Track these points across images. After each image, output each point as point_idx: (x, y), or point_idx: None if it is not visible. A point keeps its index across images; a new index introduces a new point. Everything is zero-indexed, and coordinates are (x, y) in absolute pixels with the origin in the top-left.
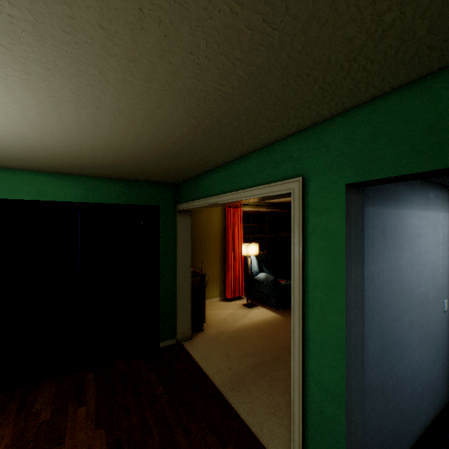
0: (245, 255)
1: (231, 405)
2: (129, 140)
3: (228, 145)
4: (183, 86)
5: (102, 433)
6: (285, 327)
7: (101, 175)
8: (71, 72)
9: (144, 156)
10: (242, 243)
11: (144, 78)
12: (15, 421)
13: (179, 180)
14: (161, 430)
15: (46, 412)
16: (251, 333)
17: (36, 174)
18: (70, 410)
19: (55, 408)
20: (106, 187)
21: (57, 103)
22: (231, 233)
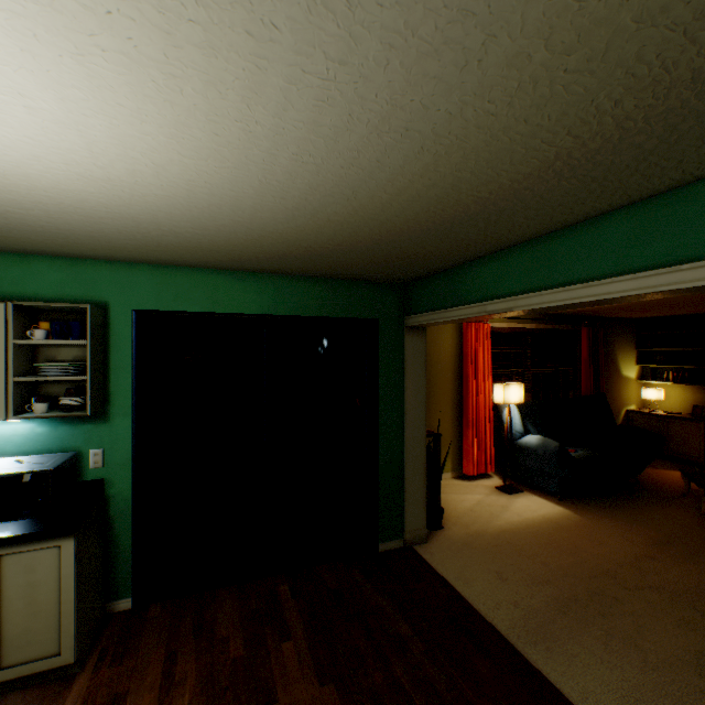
0: (500, 403)
1: (543, 675)
2: (401, 200)
3: (579, 197)
4: (632, 55)
5: (331, 693)
6: (590, 534)
7: (299, 270)
8: (427, 48)
9: (399, 232)
10: (490, 382)
11: (565, 44)
12: (196, 650)
13: (416, 276)
14: (430, 704)
15: (236, 643)
16: (530, 540)
17: (208, 272)
18: (271, 644)
19: (247, 637)
20: (302, 291)
21: (341, 129)
22: (472, 366)
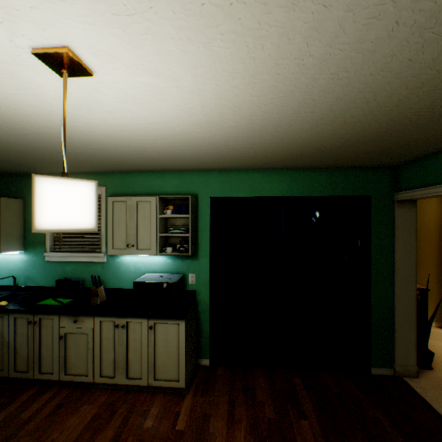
0: None
1: None
2: (420, 92)
3: None
4: None
5: None
6: None
7: (307, 165)
8: None
9: (406, 122)
10: None
11: None
12: (245, 404)
13: (409, 158)
14: None
15: (269, 408)
16: None
17: (248, 172)
18: (292, 418)
19: (275, 407)
20: (309, 179)
21: (382, 39)
22: None
